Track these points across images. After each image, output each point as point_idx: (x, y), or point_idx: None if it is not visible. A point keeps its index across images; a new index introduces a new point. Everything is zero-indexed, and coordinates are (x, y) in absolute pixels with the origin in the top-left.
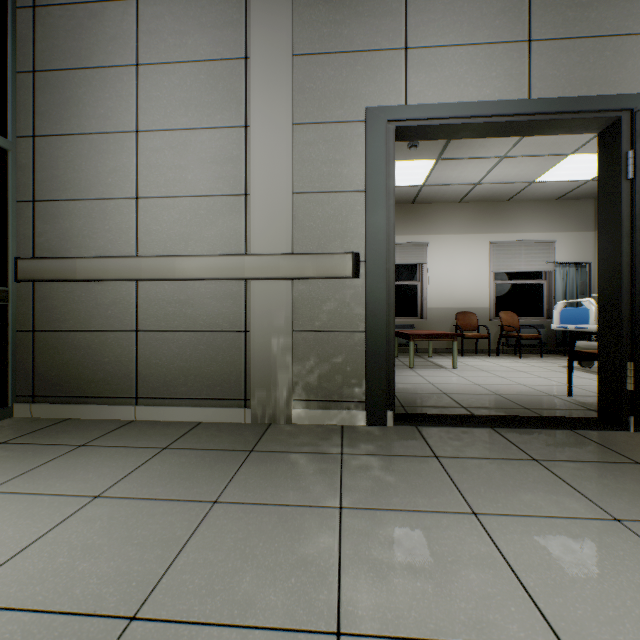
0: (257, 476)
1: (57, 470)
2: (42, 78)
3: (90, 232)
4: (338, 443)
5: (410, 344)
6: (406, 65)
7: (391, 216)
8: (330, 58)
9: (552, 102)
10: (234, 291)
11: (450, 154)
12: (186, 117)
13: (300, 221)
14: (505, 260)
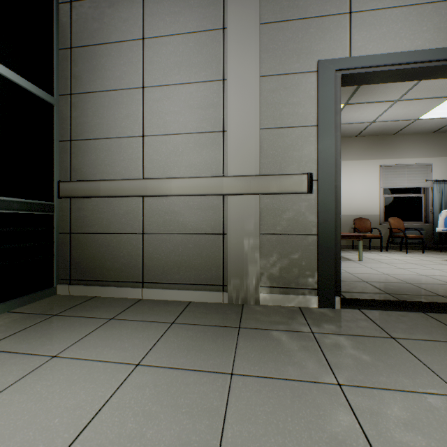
0: (254, 351)
1: (100, 339)
2: (76, 52)
3: (109, 162)
4: (304, 323)
5: None
6: (350, 26)
7: (338, 144)
8: (289, 24)
9: None
10: (214, 204)
11: (355, 100)
12: (179, 75)
13: (265, 150)
14: (392, 179)
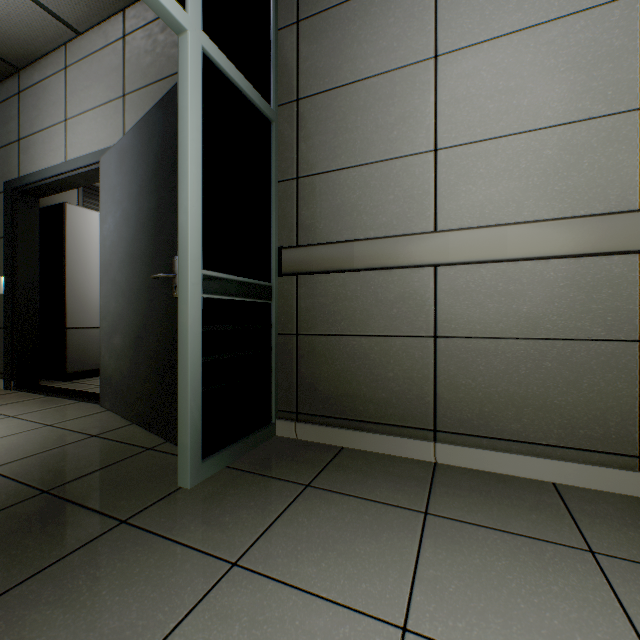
0: None
1: (463, 583)
2: (306, 27)
3: (367, 206)
4: None
5: None
6: None
7: None
8: None
9: None
10: (614, 273)
11: None
12: (517, 12)
13: None
14: None
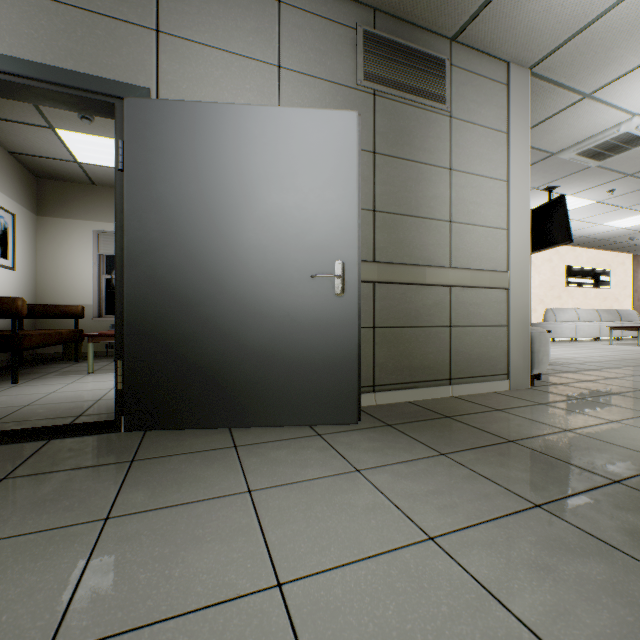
0: None
1: None
2: None
3: None
4: None
5: (89, 346)
6: None
7: None
8: None
9: (24, 64)
10: None
11: None
12: None
13: None
14: None
